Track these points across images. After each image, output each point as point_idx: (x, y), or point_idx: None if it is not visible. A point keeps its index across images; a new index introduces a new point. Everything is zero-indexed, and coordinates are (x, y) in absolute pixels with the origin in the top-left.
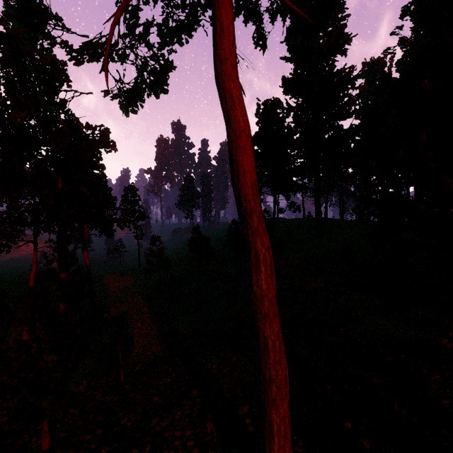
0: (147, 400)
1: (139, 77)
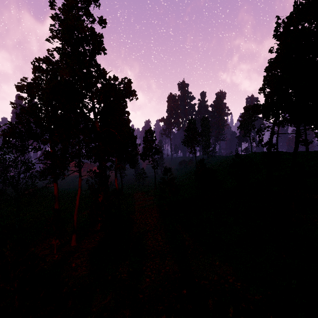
0: None
1: None
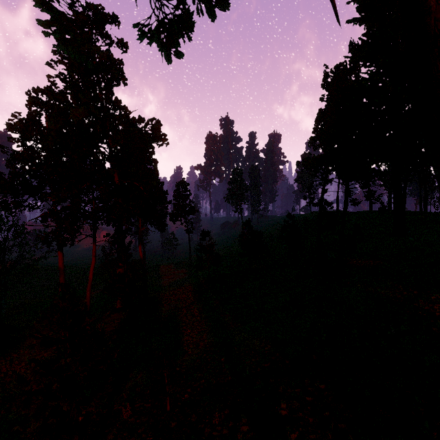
0: None
1: None
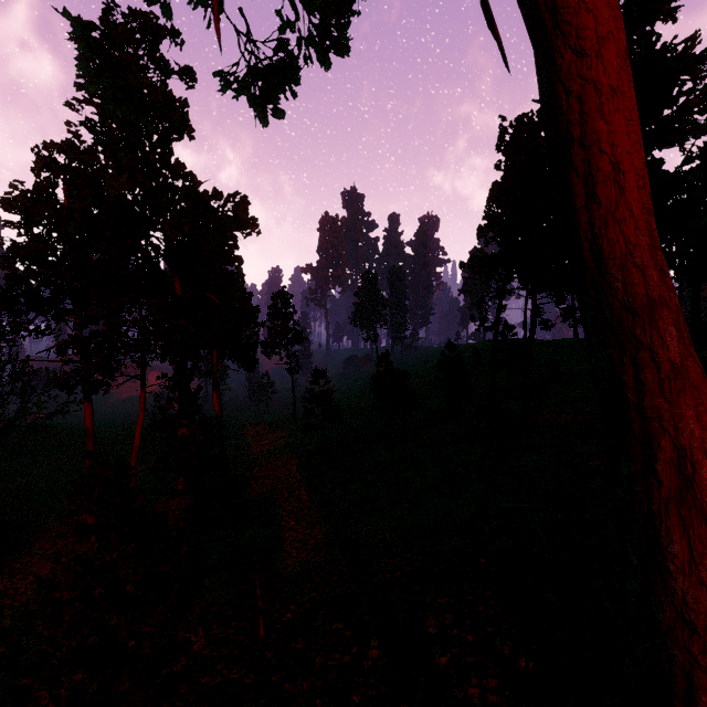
0: (305, 700)
1: (286, 27)
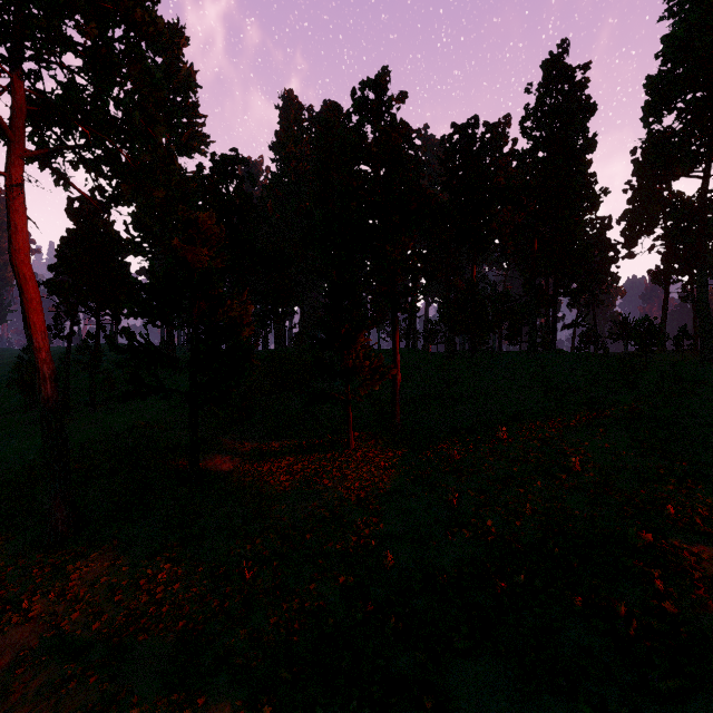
0: None
1: None
